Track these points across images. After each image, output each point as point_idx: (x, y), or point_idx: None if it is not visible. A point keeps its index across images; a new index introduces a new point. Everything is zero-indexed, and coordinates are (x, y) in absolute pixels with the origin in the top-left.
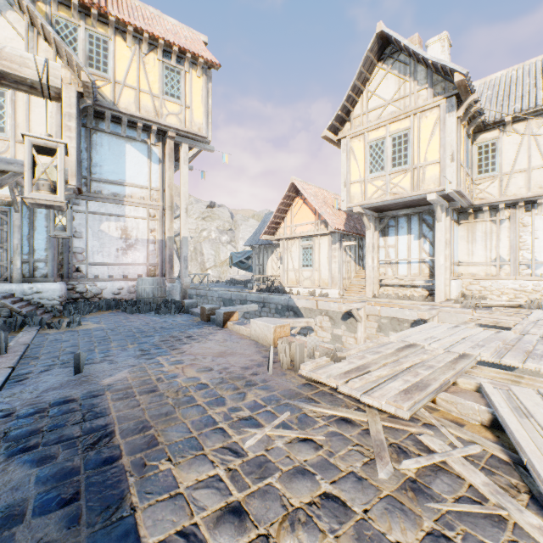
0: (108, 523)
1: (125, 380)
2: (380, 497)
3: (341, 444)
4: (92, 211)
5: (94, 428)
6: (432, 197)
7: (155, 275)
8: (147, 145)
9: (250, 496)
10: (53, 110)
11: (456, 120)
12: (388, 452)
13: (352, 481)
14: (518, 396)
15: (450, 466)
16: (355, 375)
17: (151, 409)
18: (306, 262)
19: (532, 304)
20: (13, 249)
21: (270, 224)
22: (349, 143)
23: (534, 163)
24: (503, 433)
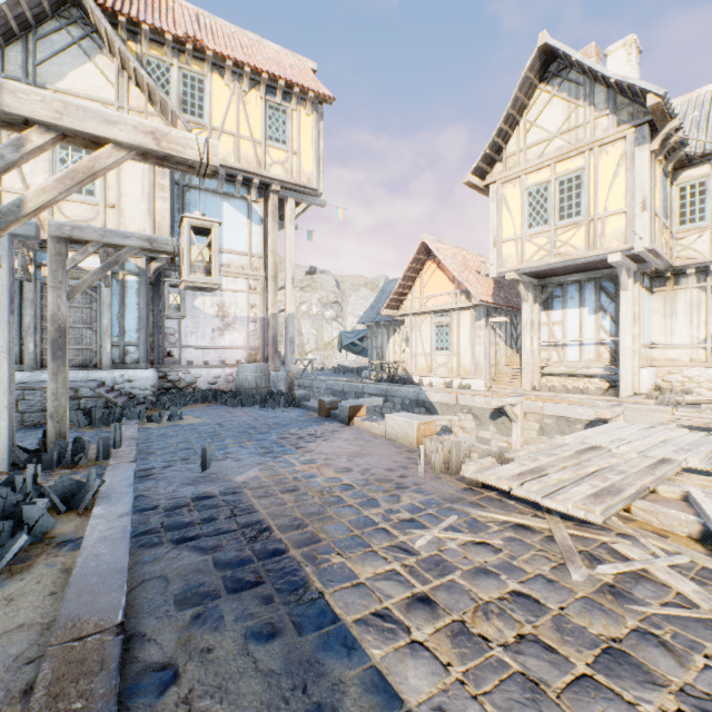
0: (301, 602)
1: (259, 478)
2: (575, 598)
3: (522, 548)
4: None
5: (248, 522)
6: (615, 258)
7: (256, 360)
8: (246, 202)
9: (435, 589)
10: (146, 167)
11: (649, 155)
12: (579, 557)
13: (542, 582)
14: None
15: (653, 574)
16: (531, 477)
17: (300, 507)
18: (441, 344)
19: None
20: (103, 330)
21: (393, 295)
22: (500, 190)
23: None
24: None
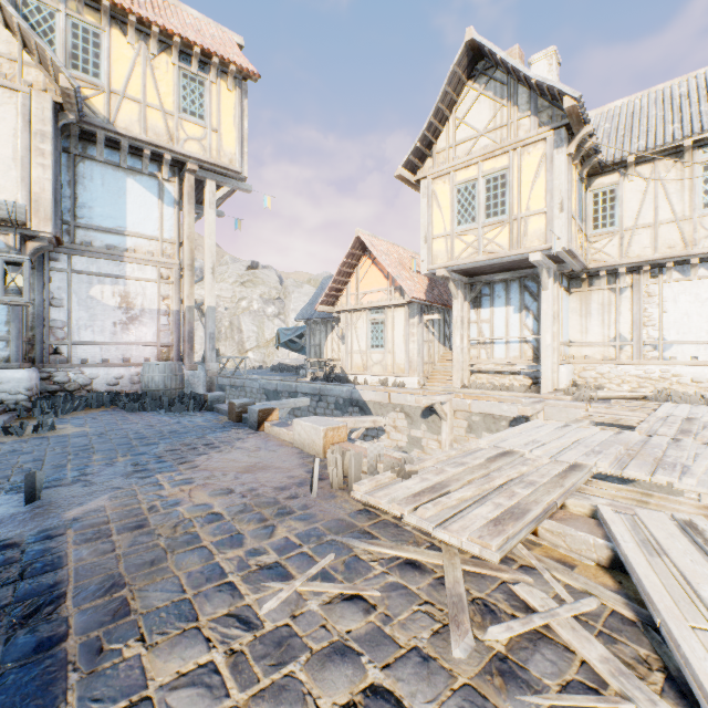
0: None
1: (101, 511)
2: (453, 689)
3: (403, 602)
4: (78, 270)
5: (35, 589)
6: (536, 257)
7: (169, 358)
8: (157, 180)
9: (257, 698)
10: (18, 126)
11: (567, 158)
12: (468, 614)
13: (414, 663)
14: (647, 524)
15: (556, 631)
16: (429, 498)
17: (130, 556)
18: (376, 342)
19: (659, 395)
20: None
21: (328, 291)
22: (430, 186)
23: (661, 216)
24: (627, 577)
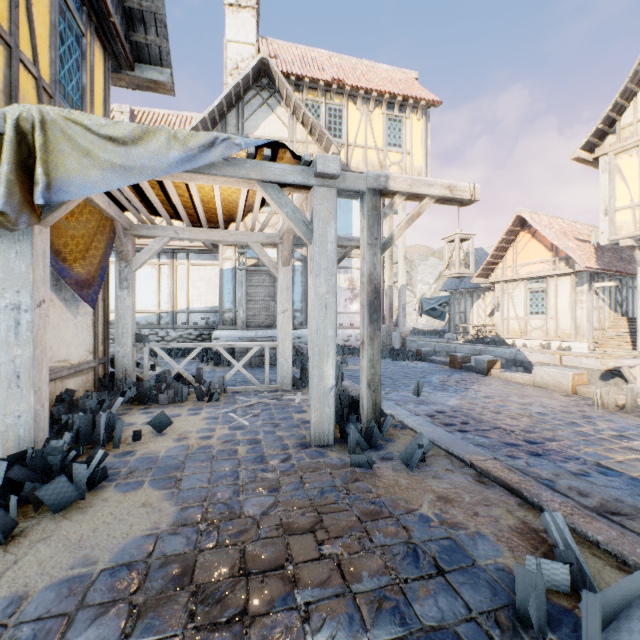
0: (588, 464)
1: (464, 404)
2: None
3: None
4: None
5: (494, 426)
6: None
7: None
8: None
9: None
10: None
11: None
12: None
13: None
14: None
15: None
16: None
17: (521, 422)
18: (535, 309)
19: None
20: None
21: (484, 265)
22: (612, 161)
23: None
24: None
